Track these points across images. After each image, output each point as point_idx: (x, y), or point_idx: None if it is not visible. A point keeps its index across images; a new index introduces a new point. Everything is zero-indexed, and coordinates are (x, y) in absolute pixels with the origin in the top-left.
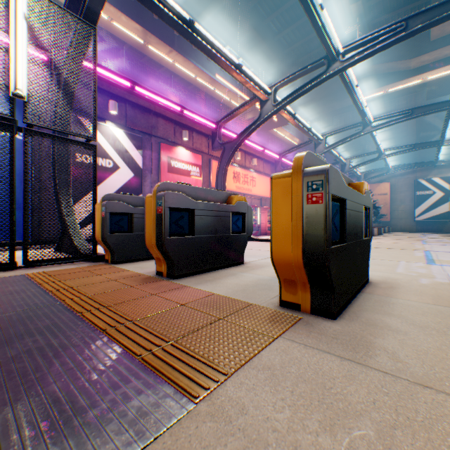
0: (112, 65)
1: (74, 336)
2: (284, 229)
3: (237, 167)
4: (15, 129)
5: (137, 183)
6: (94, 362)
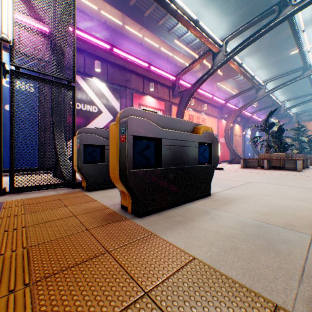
0: (97, 35)
1: None
2: None
3: (191, 111)
4: (1, 70)
5: None
6: None
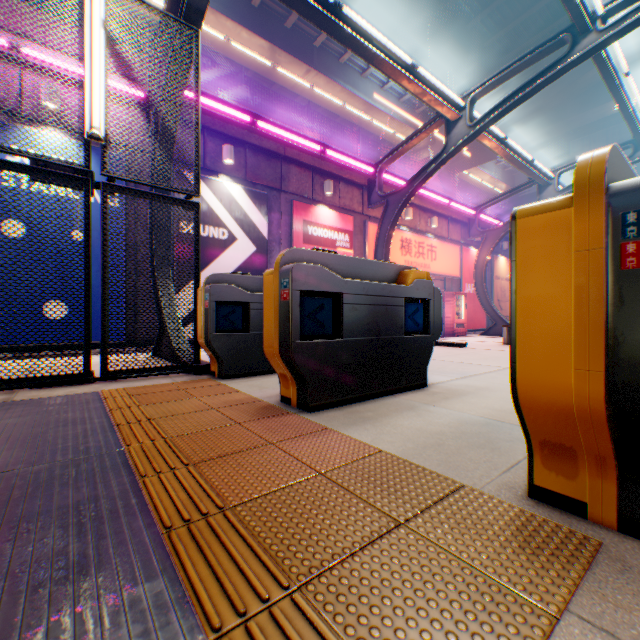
0: (227, 96)
1: (111, 538)
2: (549, 330)
3: (406, 232)
4: (90, 185)
5: (260, 260)
6: (116, 636)
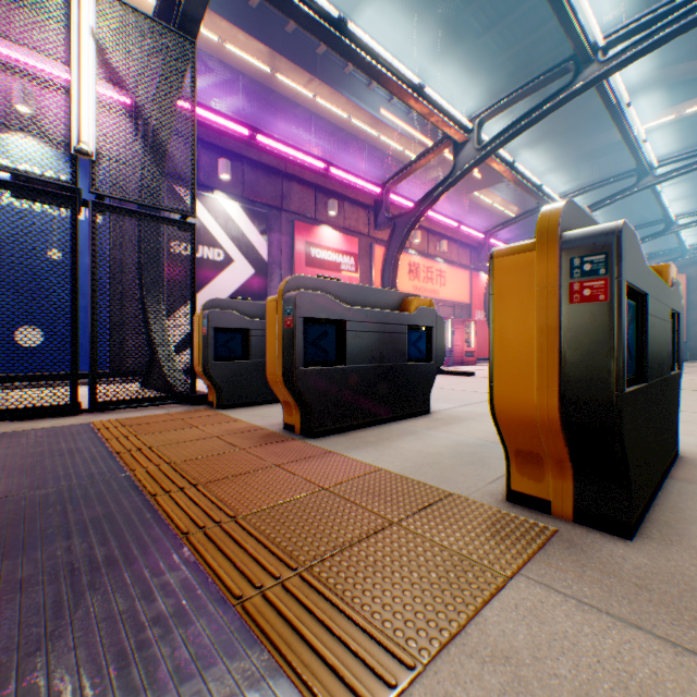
0: (223, 106)
1: (134, 542)
2: (518, 354)
3: (414, 256)
4: (78, 203)
5: (259, 283)
6: (154, 605)
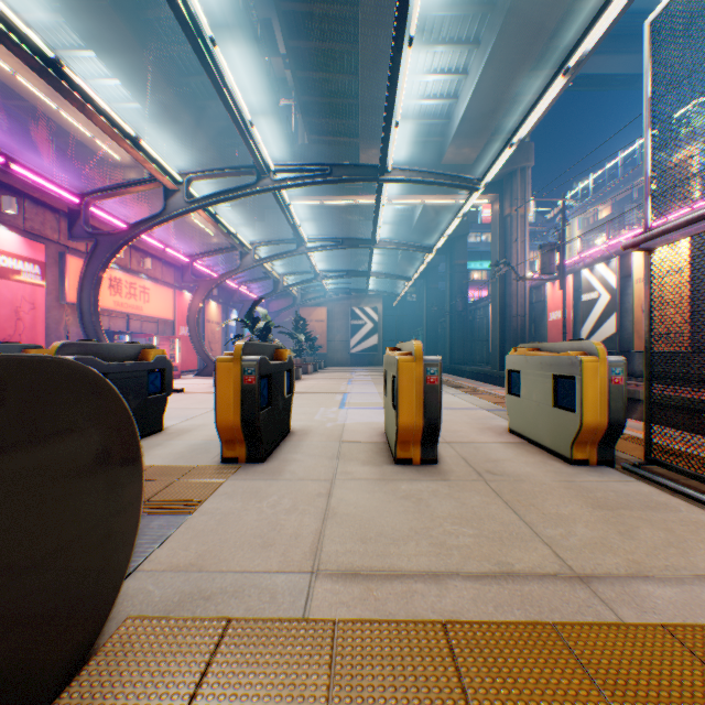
0: None
1: None
2: (228, 401)
3: (118, 270)
4: None
5: None
6: None
